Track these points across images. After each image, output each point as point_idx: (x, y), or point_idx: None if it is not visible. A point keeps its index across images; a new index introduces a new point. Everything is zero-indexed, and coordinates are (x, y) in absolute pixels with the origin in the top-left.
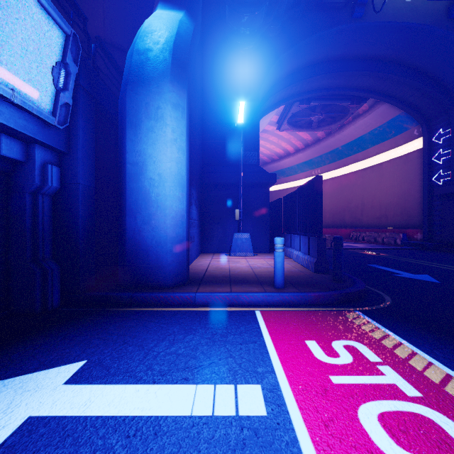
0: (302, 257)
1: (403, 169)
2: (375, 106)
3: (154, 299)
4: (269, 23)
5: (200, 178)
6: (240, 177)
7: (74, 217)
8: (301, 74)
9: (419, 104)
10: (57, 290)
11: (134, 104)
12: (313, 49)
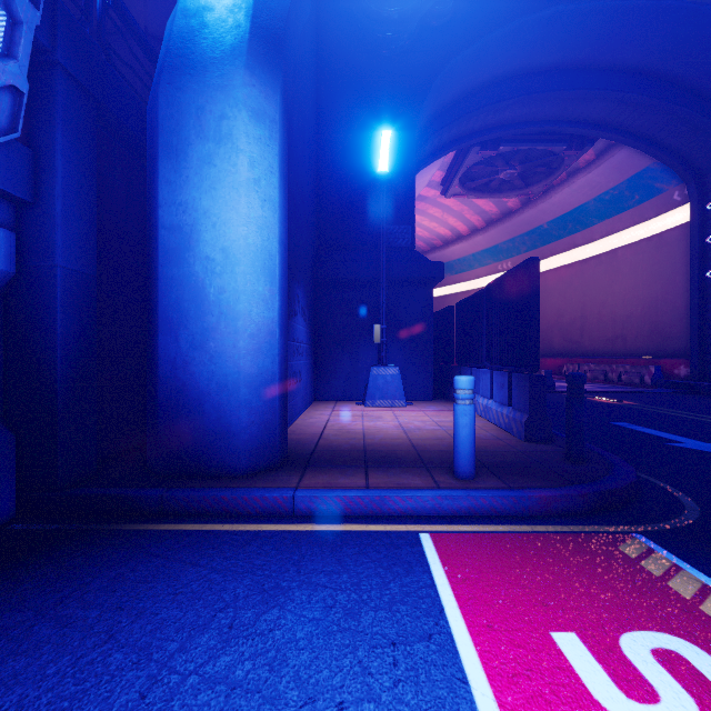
0: (497, 409)
1: (654, 258)
2: (607, 152)
3: (210, 504)
4: (433, 1)
5: (312, 270)
6: (381, 269)
7: (47, 334)
8: (484, 95)
9: (685, 147)
10: (8, 485)
11: (174, 110)
12: (508, 50)
